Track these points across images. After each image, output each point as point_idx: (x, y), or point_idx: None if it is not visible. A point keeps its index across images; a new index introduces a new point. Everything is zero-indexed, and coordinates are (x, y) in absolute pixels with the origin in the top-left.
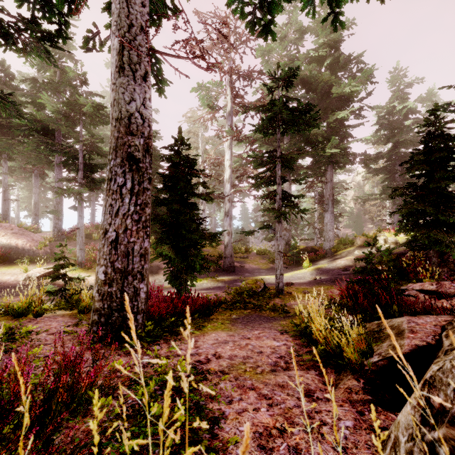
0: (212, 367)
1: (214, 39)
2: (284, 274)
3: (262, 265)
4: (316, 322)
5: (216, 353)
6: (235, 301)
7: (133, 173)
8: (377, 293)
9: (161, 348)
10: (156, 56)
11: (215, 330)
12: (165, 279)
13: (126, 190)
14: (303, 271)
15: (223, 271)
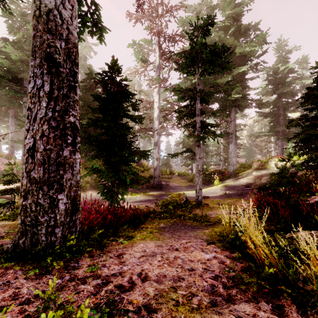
0: (136, 298)
1: (146, 9)
2: None
3: (182, 183)
4: (255, 237)
5: (142, 272)
6: (163, 212)
7: (53, 75)
8: (294, 204)
9: (78, 268)
10: (95, 3)
11: (144, 240)
12: None
13: (44, 92)
14: (215, 188)
15: (153, 188)
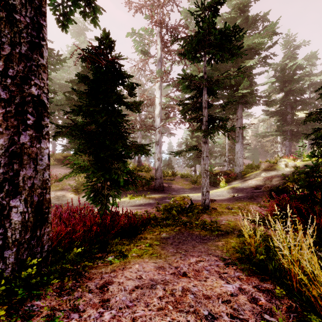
0: None
1: None
2: None
3: (186, 185)
4: (316, 269)
5: None
6: (165, 218)
7: (2, 21)
8: None
9: (28, 321)
10: None
11: (141, 257)
12: None
13: None
14: (221, 190)
15: (154, 190)
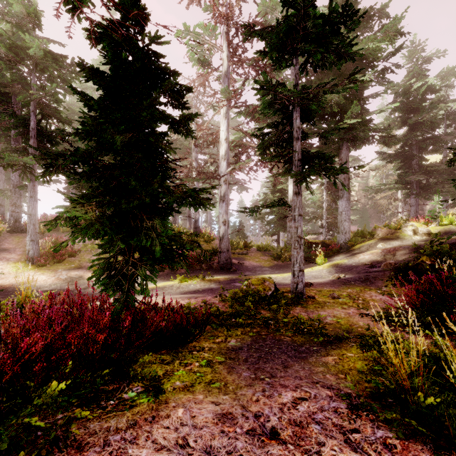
0: None
1: None
2: None
3: (265, 262)
4: None
5: None
6: (234, 313)
7: None
8: None
9: None
10: None
11: (191, 390)
12: None
13: None
14: (318, 269)
15: (218, 269)
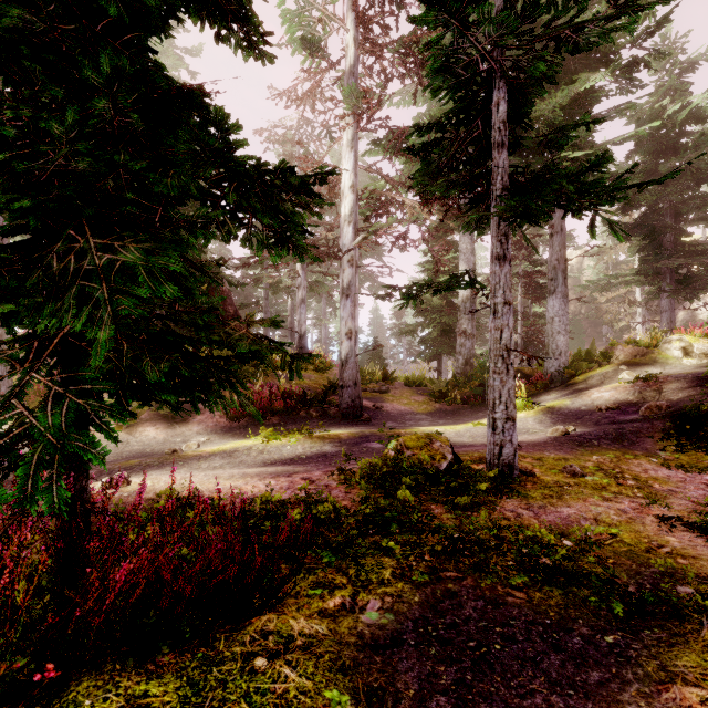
0: None
1: None
2: (474, 423)
3: (419, 405)
4: None
5: None
6: (372, 517)
7: None
8: None
9: None
10: None
11: None
12: (200, 434)
13: None
14: (517, 417)
15: (338, 418)
